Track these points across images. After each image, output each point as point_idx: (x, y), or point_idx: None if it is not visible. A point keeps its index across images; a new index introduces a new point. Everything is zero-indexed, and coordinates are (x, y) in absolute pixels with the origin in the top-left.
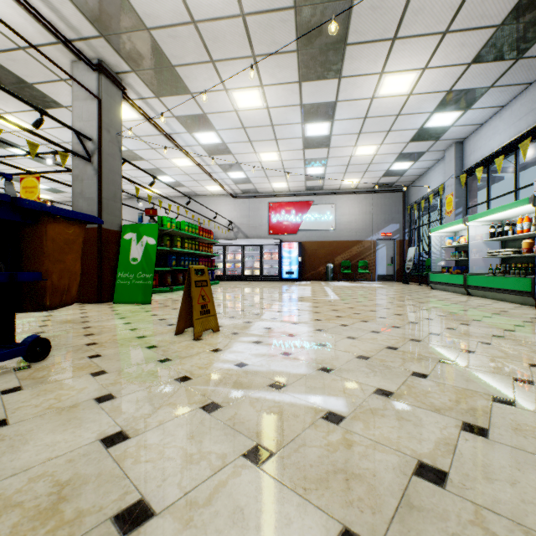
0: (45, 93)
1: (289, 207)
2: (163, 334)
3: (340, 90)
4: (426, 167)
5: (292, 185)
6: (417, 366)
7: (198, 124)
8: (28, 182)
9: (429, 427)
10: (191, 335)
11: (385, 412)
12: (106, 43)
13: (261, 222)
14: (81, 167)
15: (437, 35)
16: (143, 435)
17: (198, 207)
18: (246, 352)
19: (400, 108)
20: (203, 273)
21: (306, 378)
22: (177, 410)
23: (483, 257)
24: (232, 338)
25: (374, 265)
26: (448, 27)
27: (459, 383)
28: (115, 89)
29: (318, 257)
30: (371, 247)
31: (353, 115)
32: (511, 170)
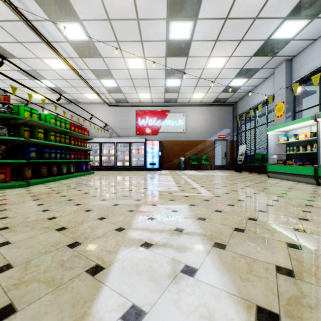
0: None
1: (152, 114)
2: None
3: None
4: (255, 84)
5: (154, 96)
6: None
7: (59, 7)
8: None
9: None
10: None
11: None
12: None
13: (130, 125)
14: None
15: None
16: None
17: (79, 112)
18: None
19: (261, 8)
20: None
21: None
22: None
23: None
24: None
25: (213, 158)
26: None
27: None
28: None
29: (173, 152)
30: (211, 145)
31: (216, 12)
32: None
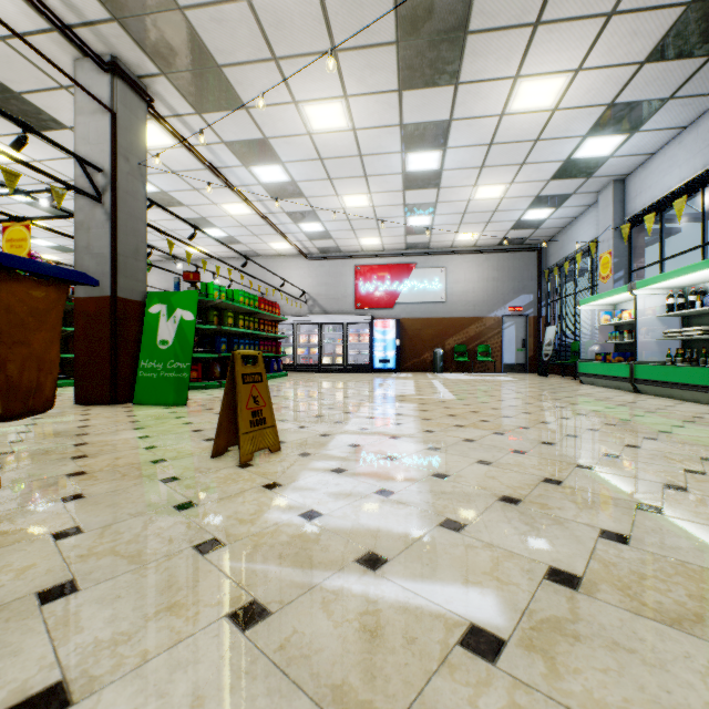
0: (40, 107)
1: (383, 271)
2: (194, 456)
3: (456, 103)
4: (572, 215)
5: (388, 241)
6: (604, 517)
7: (258, 153)
8: (15, 233)
9: (677, 671)
10: (236, 457)
11: (579, 628)
12: (122, 30)
13: (345, 292)
14: (87, 209)
15: (599, 18)
16: (101, 694)
17: (259, 271)
18: (320, 489)
19: (540, 130)
20: (255, 362)
21: (422, 543)
22: (183, 623)
23: (657, 339)
24: (299, 464)
25: (499, 351)
26: (616, 5)
27: (689, 554)
28: (138, 99)
29: (423, 340)
30: (495, 326)
31: (473, 140)
32: (692, 218)
